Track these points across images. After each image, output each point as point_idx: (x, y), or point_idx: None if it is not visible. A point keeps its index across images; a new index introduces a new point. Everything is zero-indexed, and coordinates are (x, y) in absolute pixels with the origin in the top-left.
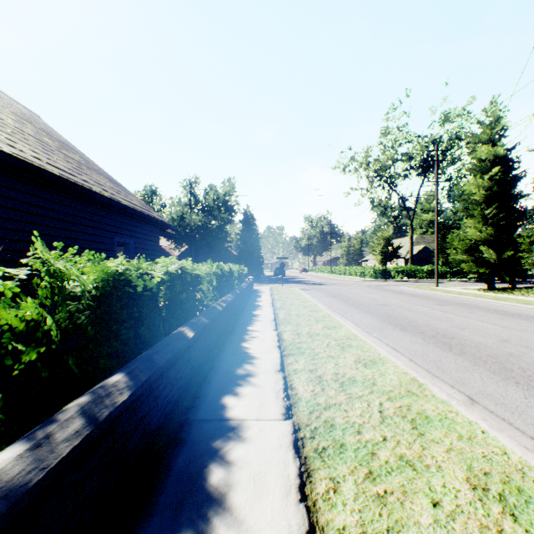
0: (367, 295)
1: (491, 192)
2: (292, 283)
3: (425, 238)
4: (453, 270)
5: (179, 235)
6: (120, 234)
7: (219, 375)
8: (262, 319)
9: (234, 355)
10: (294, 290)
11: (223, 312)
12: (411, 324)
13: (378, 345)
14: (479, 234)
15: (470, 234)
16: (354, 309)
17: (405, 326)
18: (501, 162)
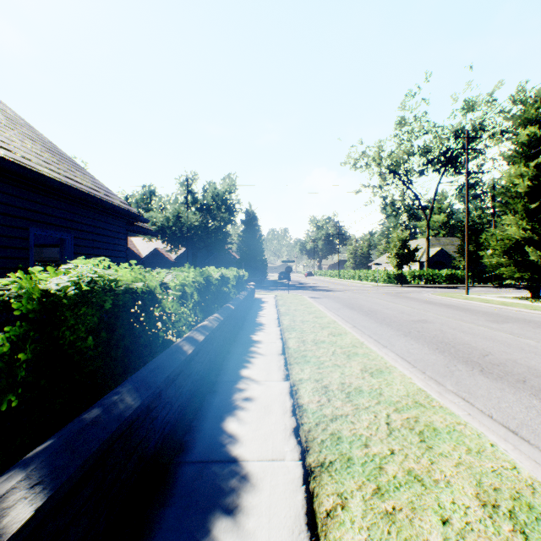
0: (393, 306)
1: (537, 182)
2: (299, 289)
3: (440, 240)
4: (474, 275)
5: (175, 236)
6: (42, 222)
7: None
8: (264, 350)
9: (201, 472)
10: (303, 299)
11: (197, 352)
12: (490, 361)
13: (486, 426)
14: (523, 233)
15: (510, 233)
16: (388, 330)
17: (483, 365)
18: None
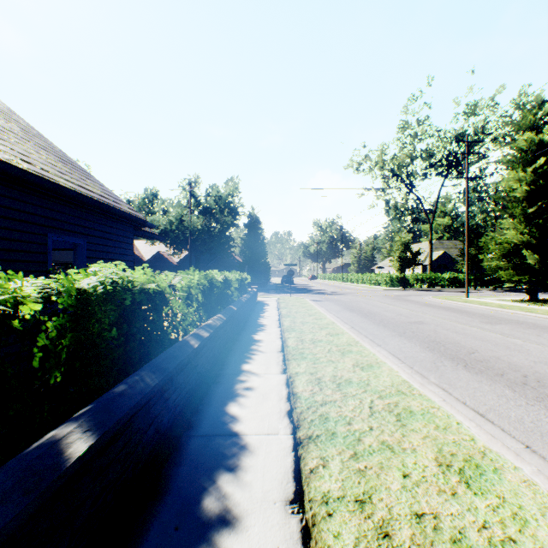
0: (392, 309)
1: (535, 187)
2: (301, 292)
3: (443, 243)
4: (477, 278)
5: (178, 240)
6: (58, 229)
7: (157, 525)
8: (265, 348)
9: (207, 442)
10: (304, 302)
11: (202, 347)
12: (475, 358)
13: (456, 409)
14: (520, 237)
15: (508, 237)
16: (384, 330)
17: (467, 361)
18: (547, 152)
